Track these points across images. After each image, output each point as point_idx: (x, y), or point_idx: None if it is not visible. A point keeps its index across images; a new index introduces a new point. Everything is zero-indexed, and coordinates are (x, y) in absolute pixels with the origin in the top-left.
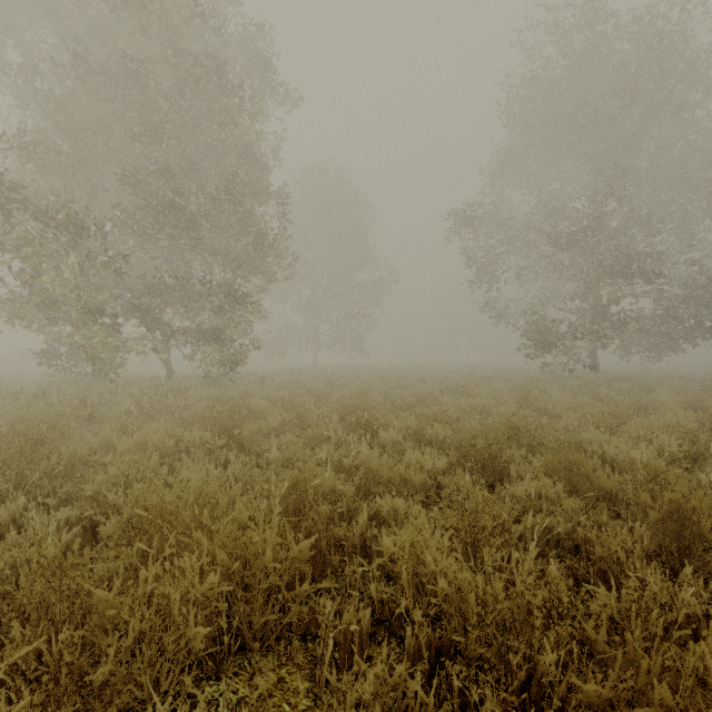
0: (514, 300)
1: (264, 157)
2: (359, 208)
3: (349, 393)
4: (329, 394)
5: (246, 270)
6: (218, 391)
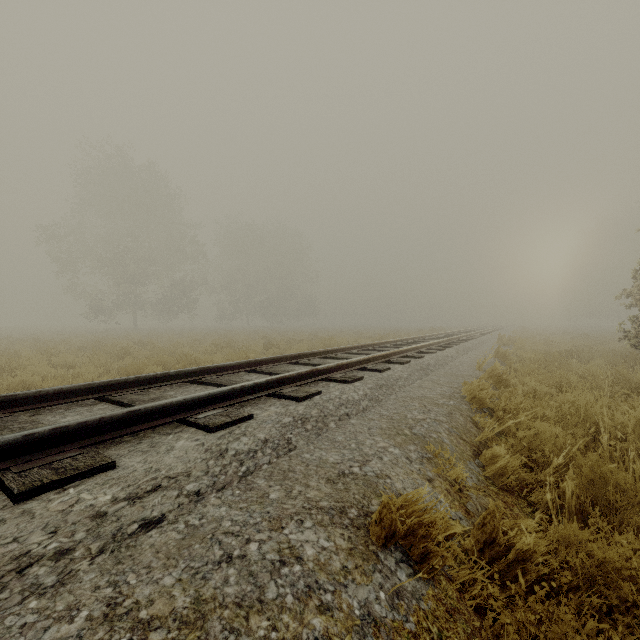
0: (91, 286)
1: None
2: None
3: None
4: None
5: None
6: None
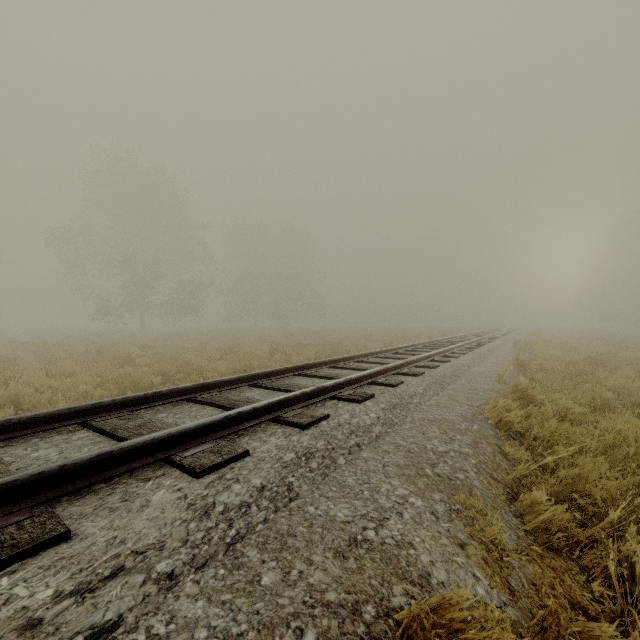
0: (99, 288)
1: None
2: None
3: None
4: None
5: None
6: None
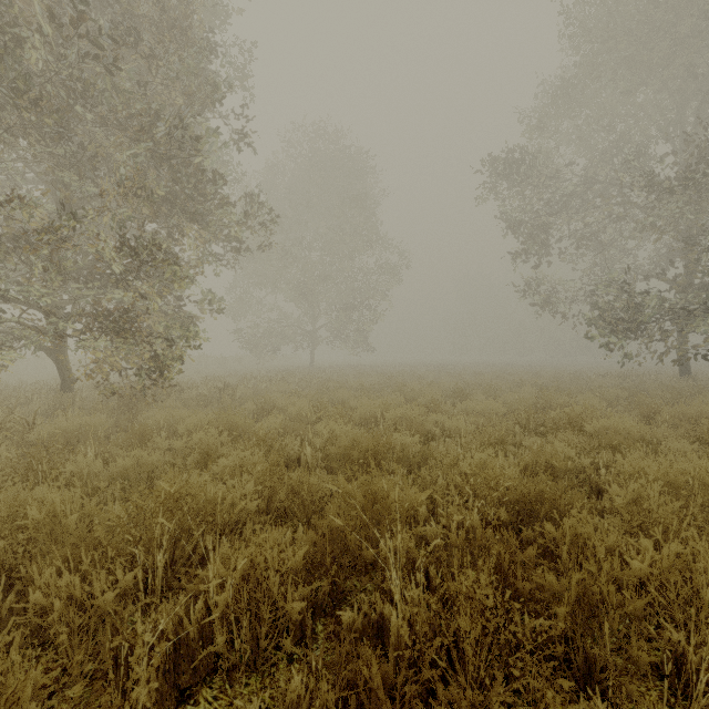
0: (564, 283)
1: (210, 28)
2: (364, 176)
3: (349, 436)
4: (315, 421)
5: (186, 219)
6: (96, 422)
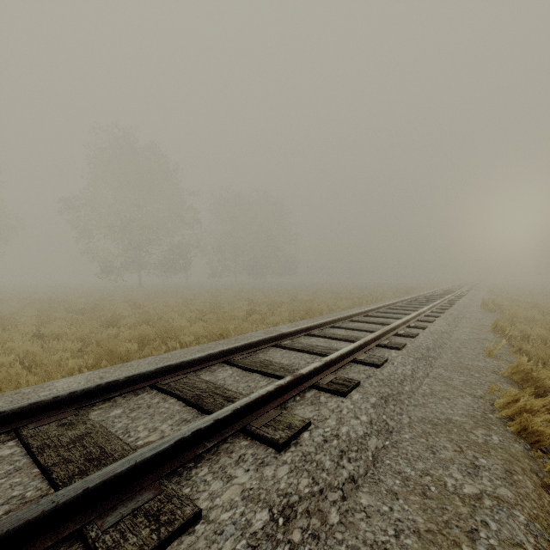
0: (104, 250)
1: None
2: None
3: None
4: None
5: None
6: None
